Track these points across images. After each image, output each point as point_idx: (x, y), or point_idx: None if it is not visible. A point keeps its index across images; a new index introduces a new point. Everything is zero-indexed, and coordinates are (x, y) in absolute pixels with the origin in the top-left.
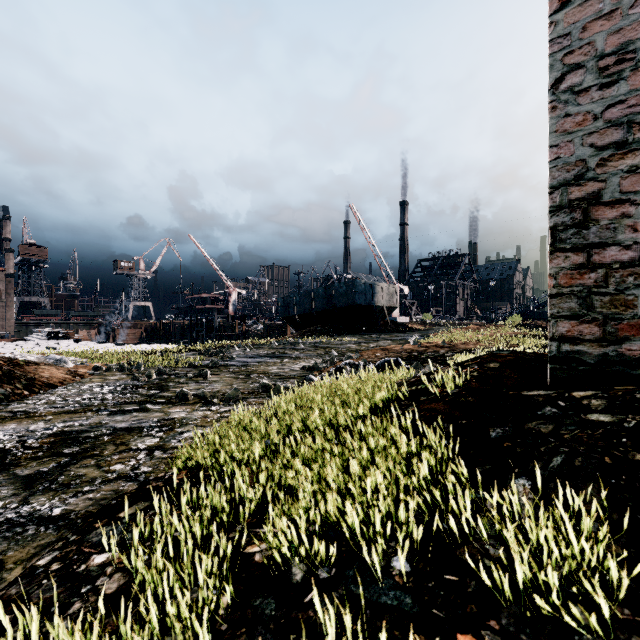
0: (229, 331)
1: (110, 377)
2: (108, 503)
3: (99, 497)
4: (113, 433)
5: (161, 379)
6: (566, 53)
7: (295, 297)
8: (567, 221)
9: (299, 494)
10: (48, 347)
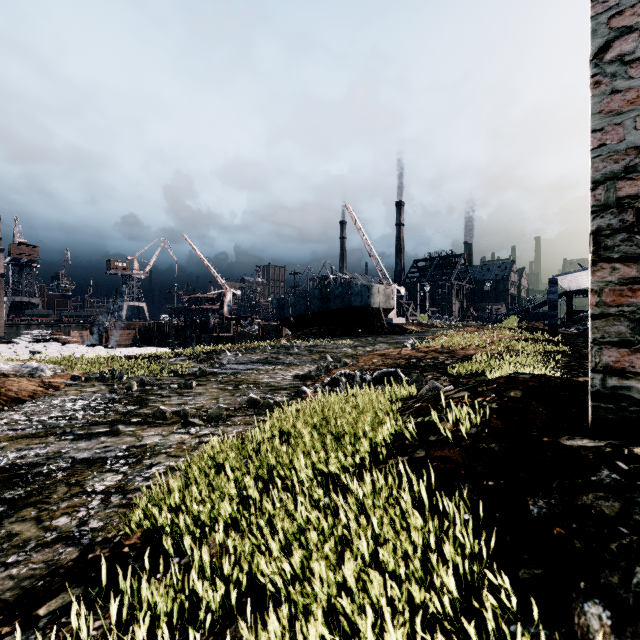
0: (224, 332)
1: (87, 389)
2: (32, 585)
3: (24, 574)
4: (70, 467)
5: (142, 391)
6: (613, 14)
7: (290, 298)
8: (615, 224)
9: (270, 614)
10: (32, 351)
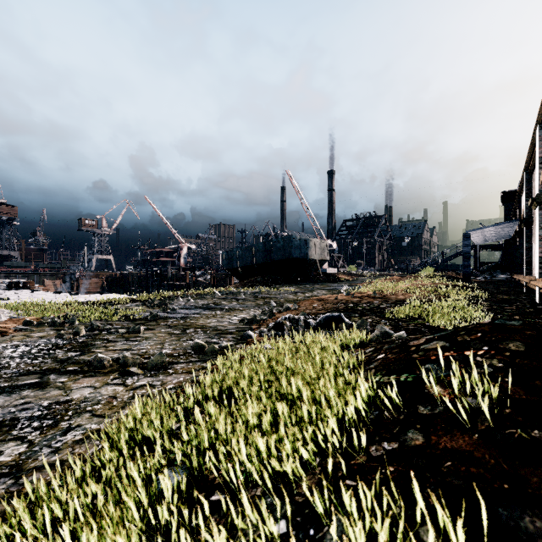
0: (180, 281)
1: (35, 334)
2: None
3: None
4: None
5: (89, 336)
6: None
7: (238, 251)
8: None
9: None
10: (0, 297)
